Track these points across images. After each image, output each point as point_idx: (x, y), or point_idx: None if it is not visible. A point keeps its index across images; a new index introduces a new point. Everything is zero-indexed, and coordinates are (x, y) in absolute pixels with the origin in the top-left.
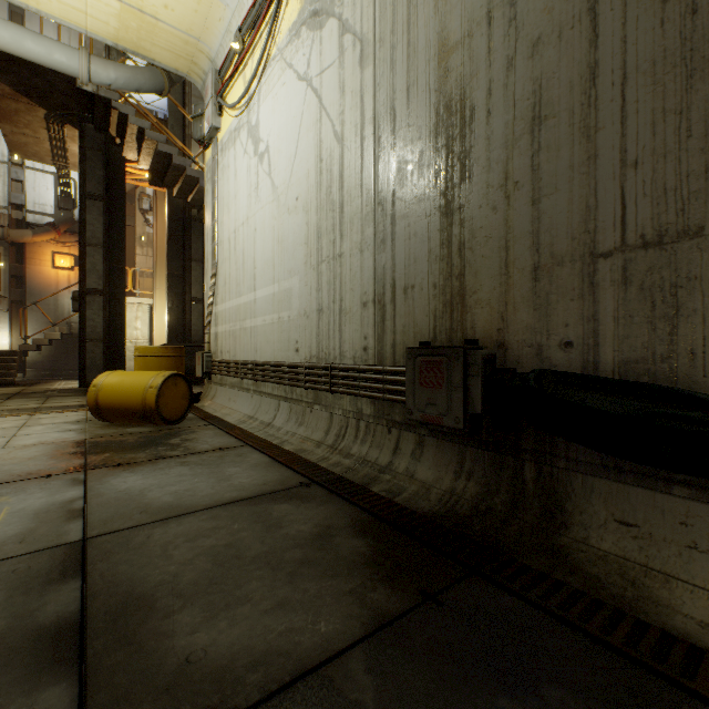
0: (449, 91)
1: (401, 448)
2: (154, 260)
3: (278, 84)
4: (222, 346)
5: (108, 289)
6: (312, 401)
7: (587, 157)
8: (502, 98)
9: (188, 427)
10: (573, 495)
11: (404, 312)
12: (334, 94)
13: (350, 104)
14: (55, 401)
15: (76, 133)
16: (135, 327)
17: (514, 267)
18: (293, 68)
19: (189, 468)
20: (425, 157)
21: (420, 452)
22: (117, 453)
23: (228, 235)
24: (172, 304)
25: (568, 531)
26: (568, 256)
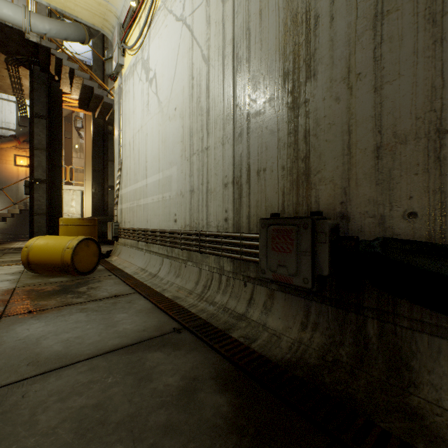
0: (295, 6)
1: (255, 299)
2: (84, 161)
3: (162, 27)
4: (125, 218)
5: (50, 179)
6: (186, 259)
7: (433, 41)
8: (344, 2)
9: (96, 277)
10: (418, 354)
11: (257, 190)
12: (202, 27)
13: (214, 32)
14: (7, 257)
15: (28, 72)
16: (71, 205)
17: (356, 148)
18: (172, 13)
19: (86, 314)
20: (275, 64)
21: (271, 303)
22: (33, 301)
23: (129, 140)
24: (95, 190)
25: (418, 390)
26: (412, 134)
